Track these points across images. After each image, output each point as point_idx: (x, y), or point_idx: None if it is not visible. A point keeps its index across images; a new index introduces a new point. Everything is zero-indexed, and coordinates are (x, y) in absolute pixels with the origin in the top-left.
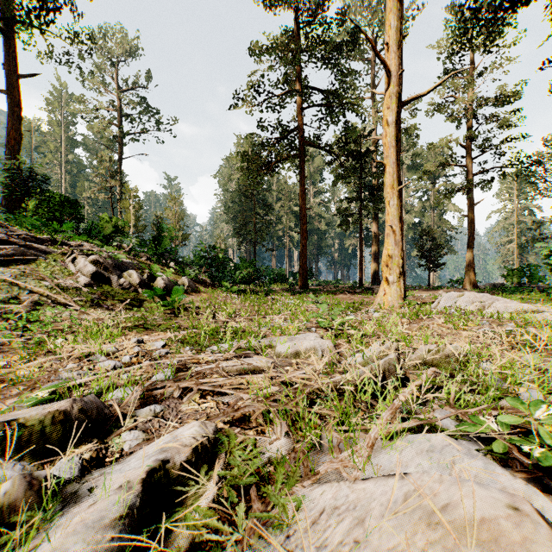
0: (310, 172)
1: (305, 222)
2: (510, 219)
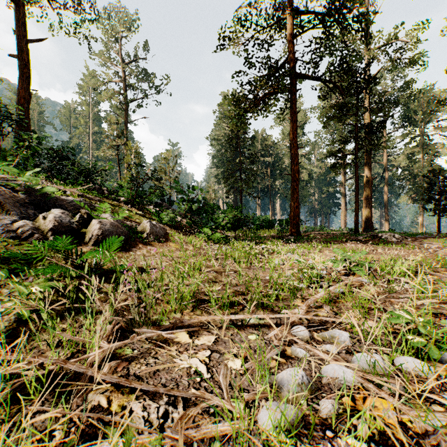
0: None
1: (297, 163)
2: None
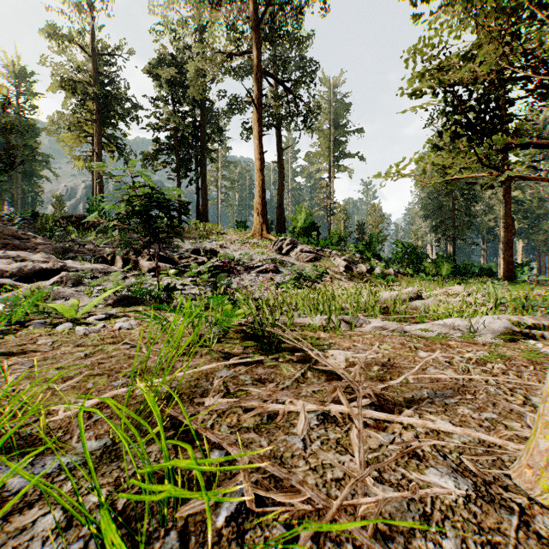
0: None
1: (510, 216)
2: None
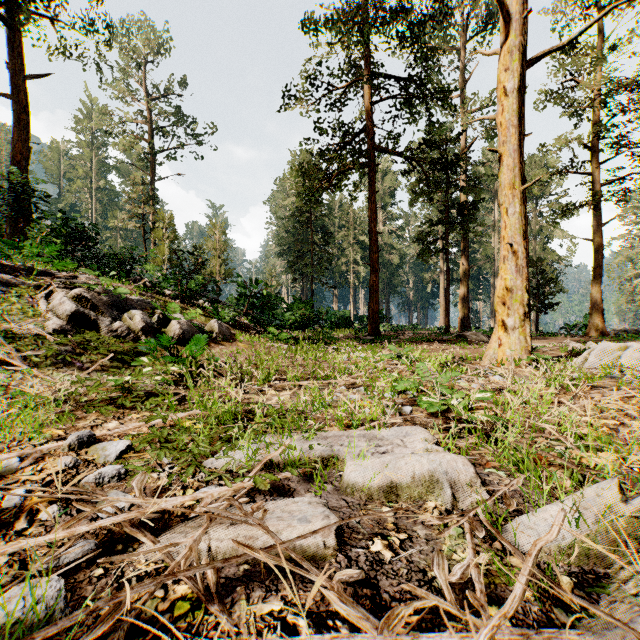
0: (379, 194)
1: (376, 251)
2: (636, 247)
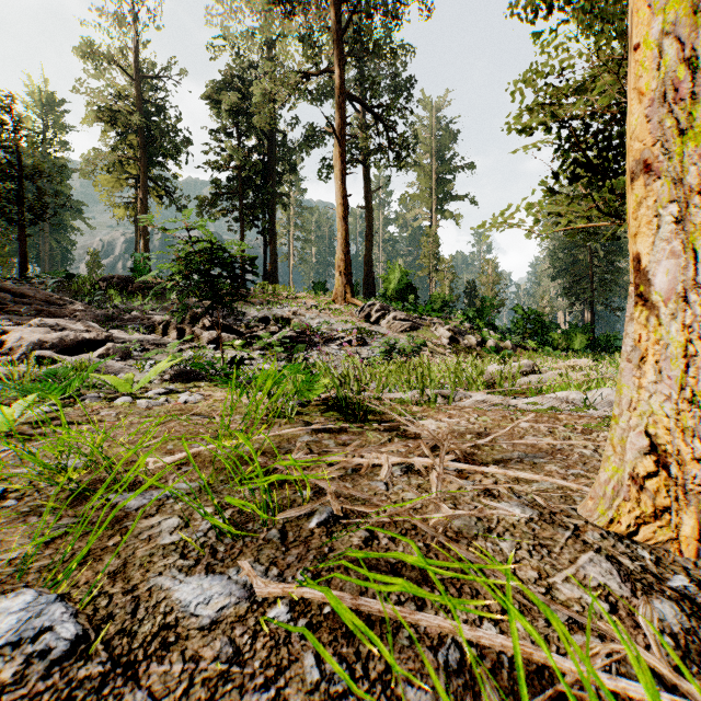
0: None
1: None
2: None
